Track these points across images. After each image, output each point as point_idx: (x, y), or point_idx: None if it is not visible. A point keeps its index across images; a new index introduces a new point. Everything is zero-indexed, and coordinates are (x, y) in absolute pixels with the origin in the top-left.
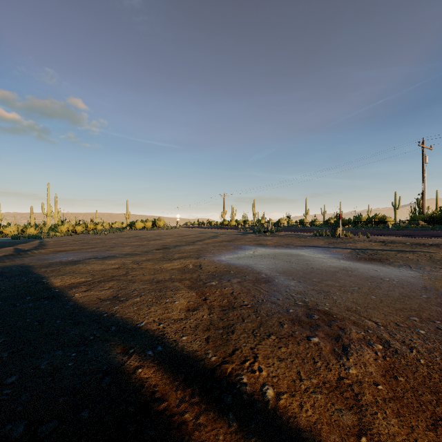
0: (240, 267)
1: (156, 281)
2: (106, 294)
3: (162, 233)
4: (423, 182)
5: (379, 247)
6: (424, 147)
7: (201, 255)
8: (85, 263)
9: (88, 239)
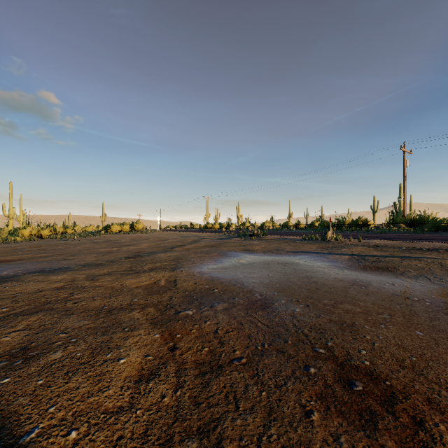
0: (226, 283)
1: (107, 310)
2: (10, 343)
3: (139, 237)
4: (404, 186)
5: (377, 253)
6: (405, 151)
7: (178, 266)
8: (18, 280)
9: (51, 245)
